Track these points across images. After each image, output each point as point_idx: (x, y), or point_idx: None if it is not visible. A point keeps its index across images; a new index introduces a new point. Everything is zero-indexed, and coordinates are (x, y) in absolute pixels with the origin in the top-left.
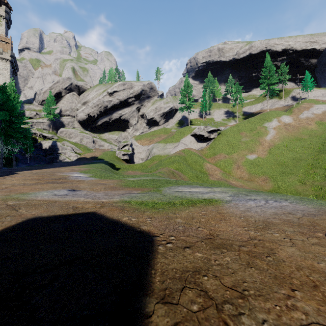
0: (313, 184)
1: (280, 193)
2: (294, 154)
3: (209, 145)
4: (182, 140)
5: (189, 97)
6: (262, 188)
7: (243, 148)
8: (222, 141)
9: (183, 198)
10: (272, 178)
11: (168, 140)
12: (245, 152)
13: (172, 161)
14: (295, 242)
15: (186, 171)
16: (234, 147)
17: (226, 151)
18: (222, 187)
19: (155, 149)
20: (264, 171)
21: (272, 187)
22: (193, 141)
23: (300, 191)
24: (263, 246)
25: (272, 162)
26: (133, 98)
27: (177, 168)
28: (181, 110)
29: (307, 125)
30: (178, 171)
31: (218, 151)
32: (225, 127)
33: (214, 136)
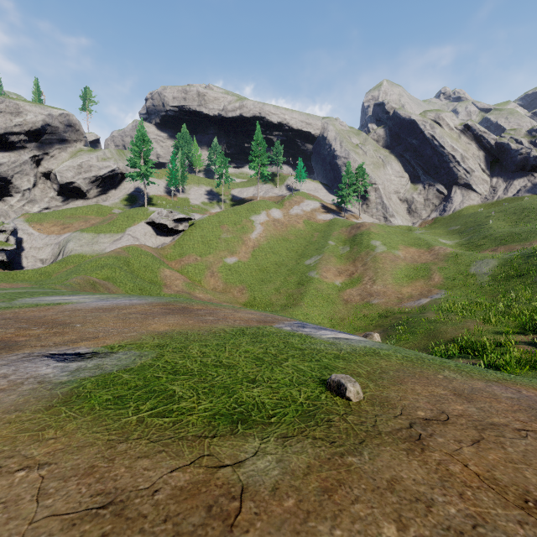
0: (287, 292)
1: (255, 305)
2: (278, 258)
3: (175, 242)
4: (130, 230)
5: (147, 159)
6: (236, 301)
7: (223, 248)
8: (195, 236)
9: (32, 304)
10: (250, 288)
11: (102, 229)
12: (224, 254)
13: (102, 265)
14: (71, 314)
15: (123, 282)
16: (211, 247)
17: (200, 251)
18: (111, 295)
19: (72, 243)
20: (242, 279)
21: (248, 298)
22: (149, 233)
23: (274, 302)
24: (43, 316)
25: (254, 268)
26: (23, 136)
27: (107, 277)
28: (131, 178)
29: (296, 223)
30: (108, 281)
31: (188, 250)
32: (203, 214)
33: (183, 228)
